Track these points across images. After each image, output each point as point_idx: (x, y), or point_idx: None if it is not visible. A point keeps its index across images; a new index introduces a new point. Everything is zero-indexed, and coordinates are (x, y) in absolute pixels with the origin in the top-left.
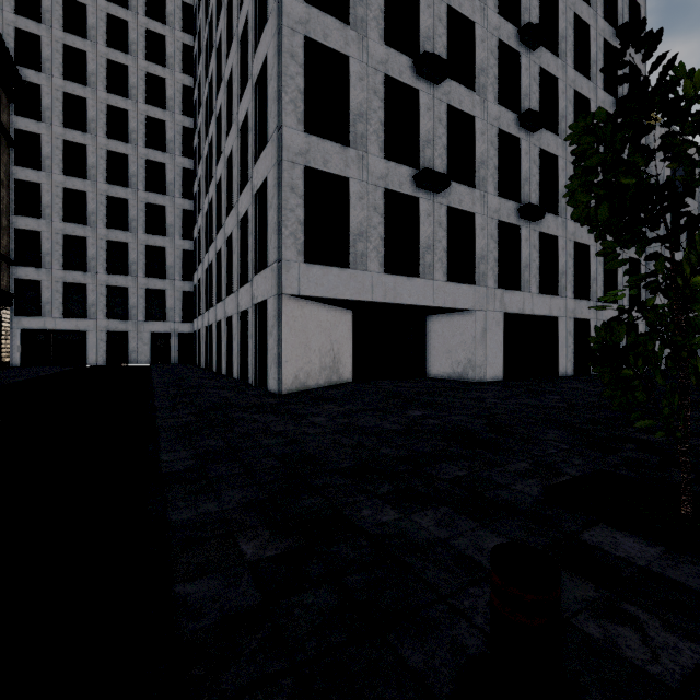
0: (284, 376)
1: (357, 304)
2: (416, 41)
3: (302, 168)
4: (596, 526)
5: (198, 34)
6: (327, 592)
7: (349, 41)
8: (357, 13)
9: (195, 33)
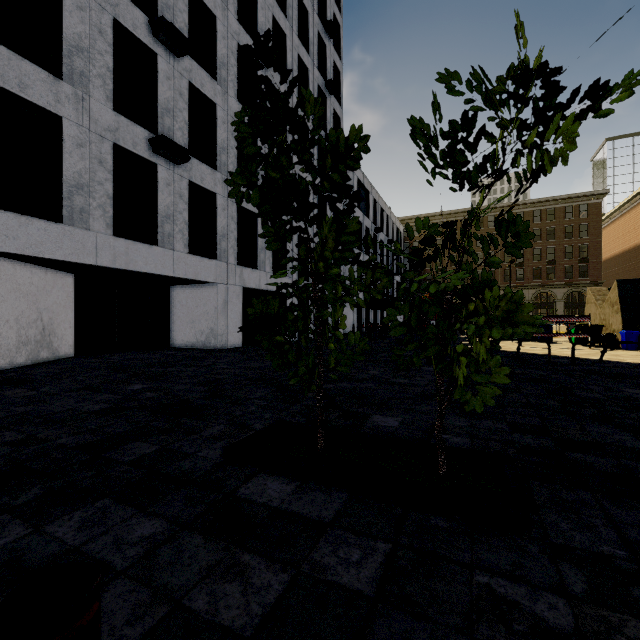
0: None
1: (77, 267)
2: (154, 1)
3: None
4: (255, 477)
5: None
6: None
7: None
8: None
9: None
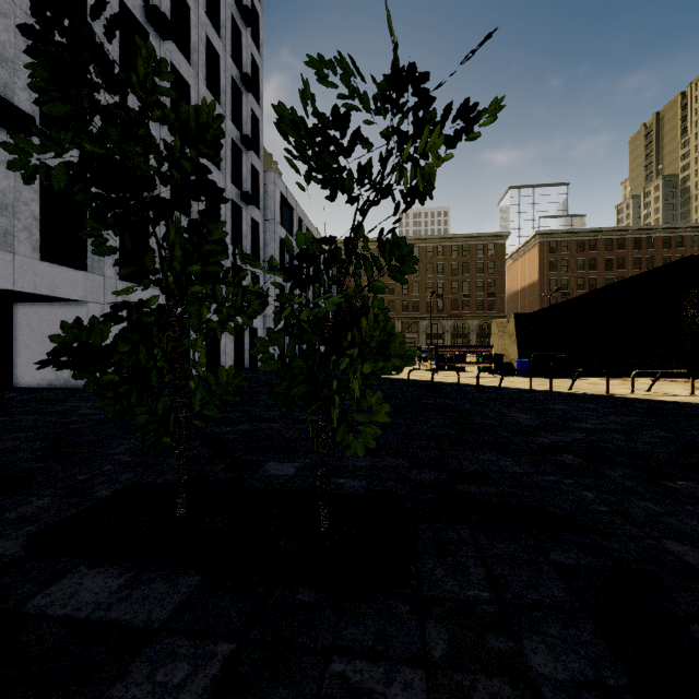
0: None
1: None
2: None
3: None
4: (69, 574)
5: None
6: None
7: None
8: None
9: None
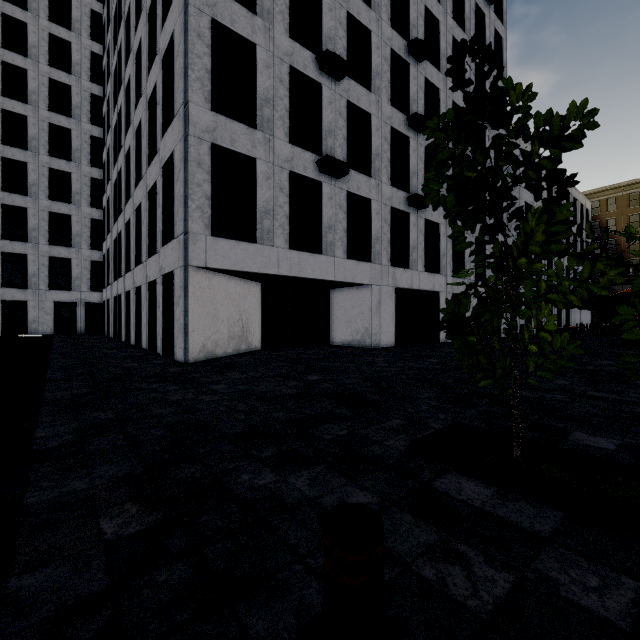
0: (191, 346)
1: (264, 277)
2: (319, 39)
3: (209, 145)
4: (447, 474)
5: (107, 2)
6: (184, 566)
7: (256, 29)
8: (263, 5)
9: (104, 0)
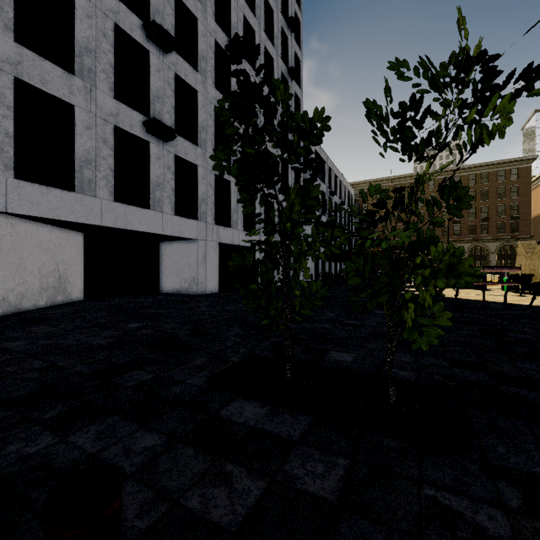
0: None
1: (86, 227)
2: (147, 8)
3: (11, 78)
4: (234, 401)
5: None
6: None
7: None
8: None
9: None
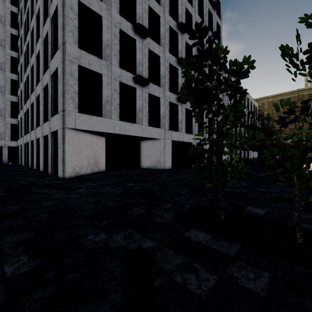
0: (67, 169)
1: (106, 134)
2: (134, 17)
3: (77, 66)
4: (191, 229)
5: None
6: (51, 287)
7: (102, 9)
8: None
9: None
